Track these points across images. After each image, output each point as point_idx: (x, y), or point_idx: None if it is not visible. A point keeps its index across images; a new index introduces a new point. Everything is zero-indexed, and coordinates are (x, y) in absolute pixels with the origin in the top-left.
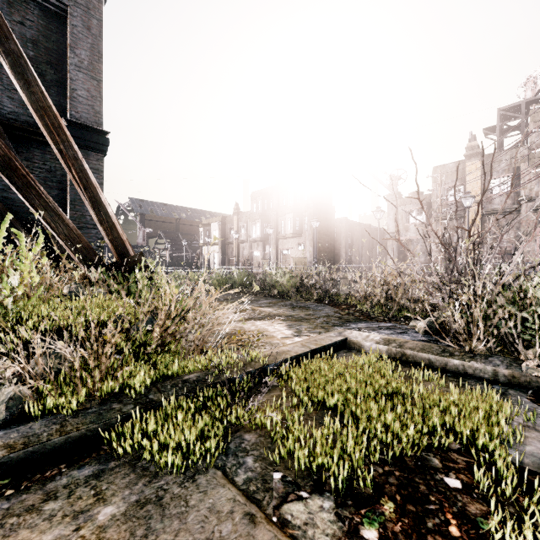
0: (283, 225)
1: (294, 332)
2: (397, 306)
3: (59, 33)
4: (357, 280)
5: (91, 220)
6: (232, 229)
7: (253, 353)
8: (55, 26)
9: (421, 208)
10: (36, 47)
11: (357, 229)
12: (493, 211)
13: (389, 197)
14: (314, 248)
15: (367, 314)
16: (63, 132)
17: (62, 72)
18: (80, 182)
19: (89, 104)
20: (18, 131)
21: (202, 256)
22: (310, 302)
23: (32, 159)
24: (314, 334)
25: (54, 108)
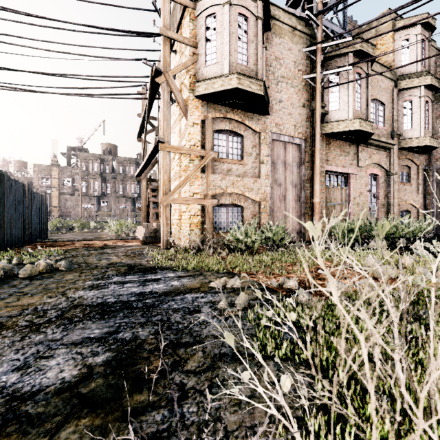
0: None
1: None
2: None
3: None
4: None
5: None
6: None
7: None
8: None
9: None
10: None
11: None
12: (64, 193)
13: None
14: None
15: None
16: None
17: None
18: None
19: None
20: None
21: None
22: None
23: None
24: None
25: None
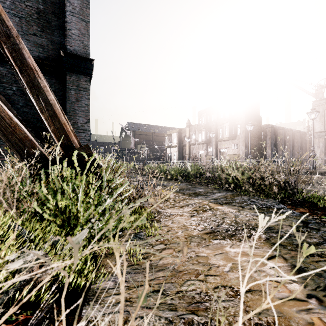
0: (221, 132)
1: None
2: None
3: None
4: None
5: (81, 126)
6: (185, 137)
7: None
8: None
9: None
10: (45, 2)
11: (280, 131)
12: None
13: (315, 102)
14: (245, 147)
15: None
16: None
17: (62, 19)
18: (15, 64)
19: (80, 39)
20: None
21: (167, 154)
22: (272, 198)
23: None
24: None
25: None
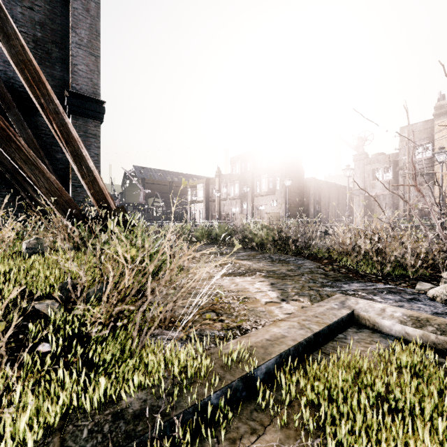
0: (258, 185)
1: (279, 293)
2: (392, 264)
3: (63, 16)
4: (338, 234)
5: None
6: (214, 189)
7: (234, 354)
8: (59, 10)
9: (387, 166)
10: (43, 29)
11: (324, 187)
12: None
13: (356, 157)
14: (285, 204)
15: (354, 270)
16: (44, 86)
17: (65, 50)
18: (61, 136)
19: (88, 77)
20: (28, 102)
21: (190, 211)
22: (289, 255)
23: (40, 126)
24: (304, 298)
25: (35, 62)
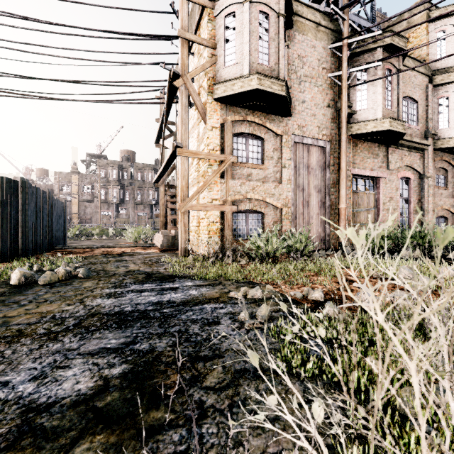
0: None
1: None
2: None
3: None
4: None
5: None
6: None
7: None
8: None
9: None
10: None
11: None
12: (84, 200)
13: None
14: None
15: None
16: None
17: None
18: None
19: None
20: None
21: None
22: None
23: None
24: None
25: None
